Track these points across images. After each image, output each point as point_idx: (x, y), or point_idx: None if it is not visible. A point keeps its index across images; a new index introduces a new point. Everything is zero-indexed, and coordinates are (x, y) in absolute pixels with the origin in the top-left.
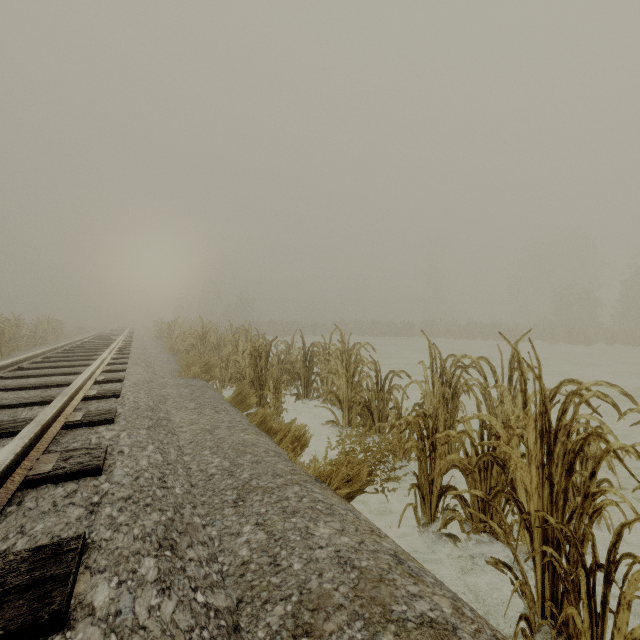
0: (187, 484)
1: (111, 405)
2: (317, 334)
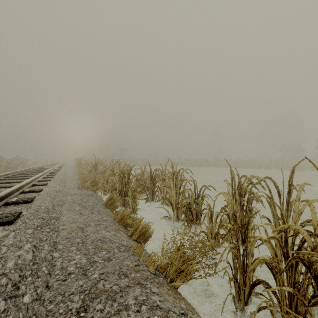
0: (42, 287)
1: (21, 208)
2: (158, 165)
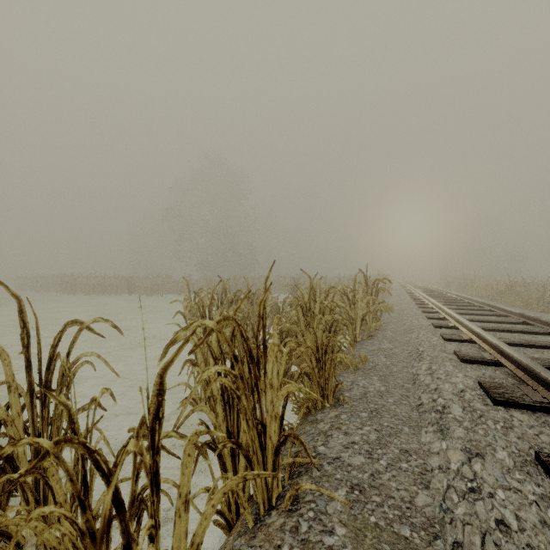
0: None
1: None
2: None
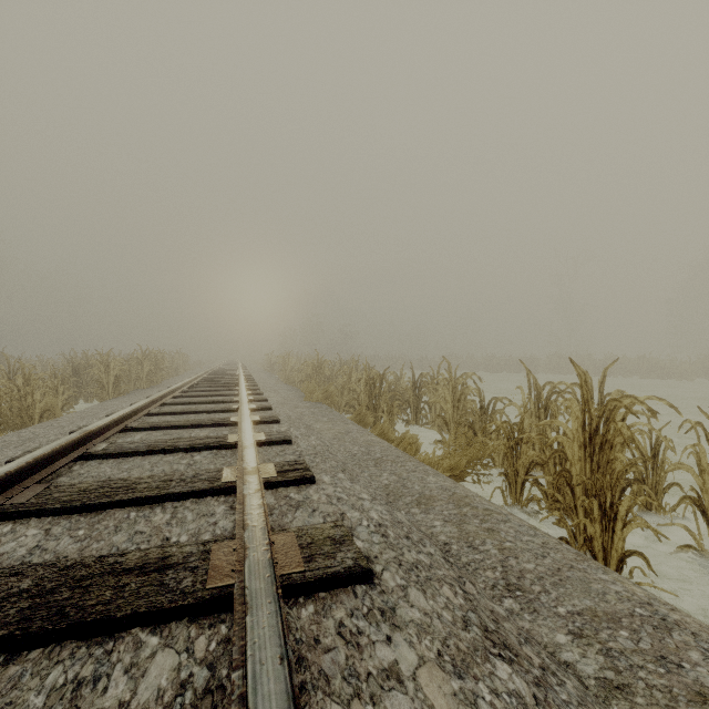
0: (342, 456)
1: (270, 414)
2: (424, 369)
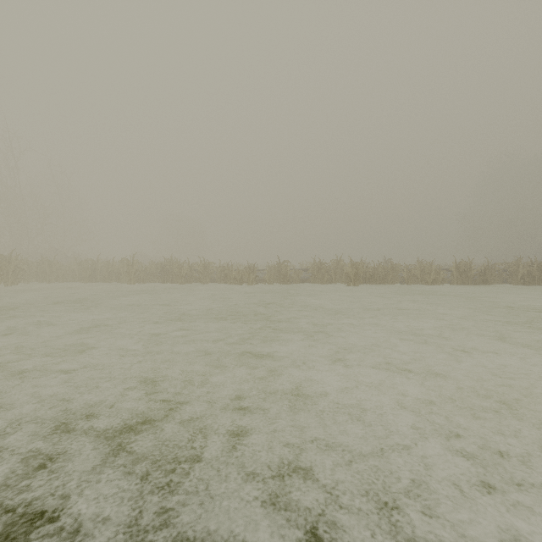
0: None
1: None
2: None
